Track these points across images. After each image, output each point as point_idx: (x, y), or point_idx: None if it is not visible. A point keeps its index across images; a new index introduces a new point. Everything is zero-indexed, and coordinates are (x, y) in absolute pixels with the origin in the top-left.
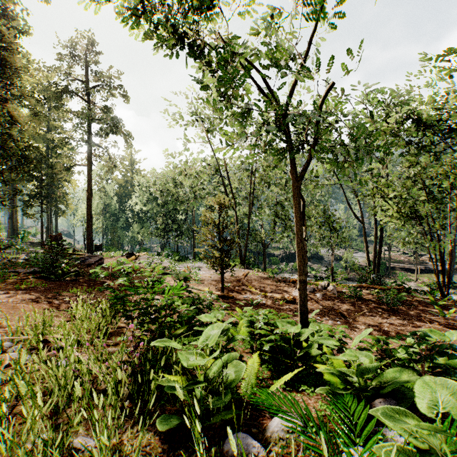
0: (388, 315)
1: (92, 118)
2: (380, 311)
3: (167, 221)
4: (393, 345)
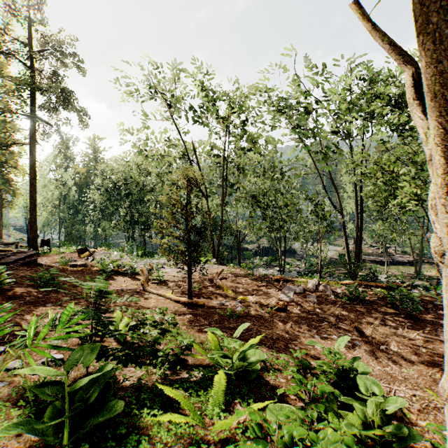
0: (410, 324)
1: (34, 86)
2: (396, 319)
3: (132, 212)
4: None
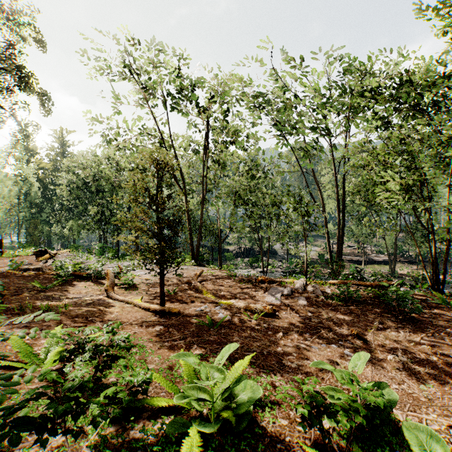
0: (410, 327)
1: None
2: (394, 321)
3: (103, 211)
4: None
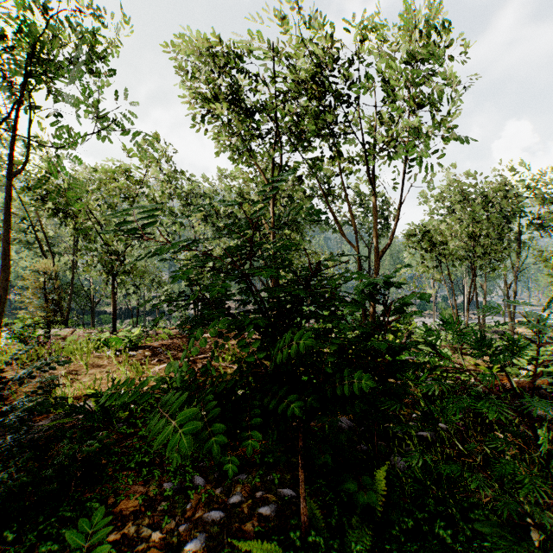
0: None
1: None
2: None
3: None
4: None
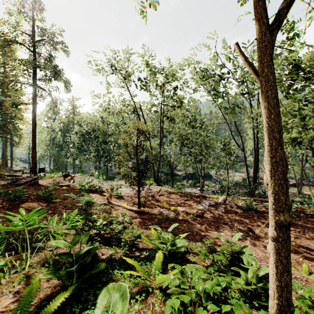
0: None
1: (34, 65)
2: None
3: (99, 149)
4: (312, 266)
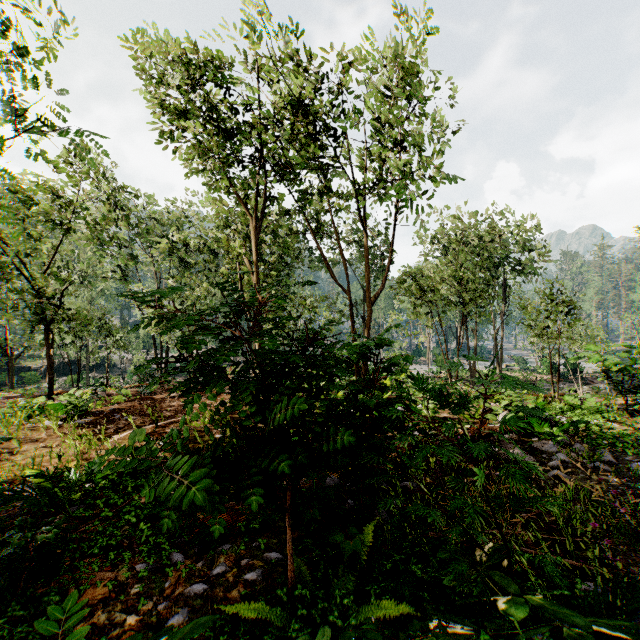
0: None
1: None
2: None
3: None
4: None
